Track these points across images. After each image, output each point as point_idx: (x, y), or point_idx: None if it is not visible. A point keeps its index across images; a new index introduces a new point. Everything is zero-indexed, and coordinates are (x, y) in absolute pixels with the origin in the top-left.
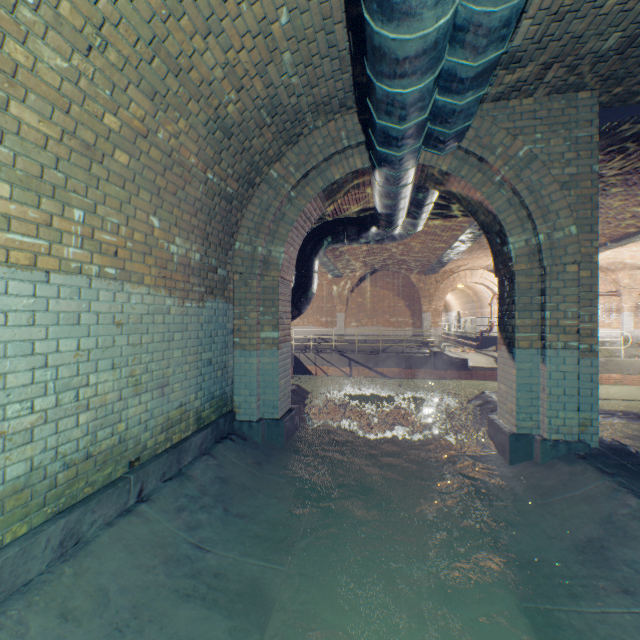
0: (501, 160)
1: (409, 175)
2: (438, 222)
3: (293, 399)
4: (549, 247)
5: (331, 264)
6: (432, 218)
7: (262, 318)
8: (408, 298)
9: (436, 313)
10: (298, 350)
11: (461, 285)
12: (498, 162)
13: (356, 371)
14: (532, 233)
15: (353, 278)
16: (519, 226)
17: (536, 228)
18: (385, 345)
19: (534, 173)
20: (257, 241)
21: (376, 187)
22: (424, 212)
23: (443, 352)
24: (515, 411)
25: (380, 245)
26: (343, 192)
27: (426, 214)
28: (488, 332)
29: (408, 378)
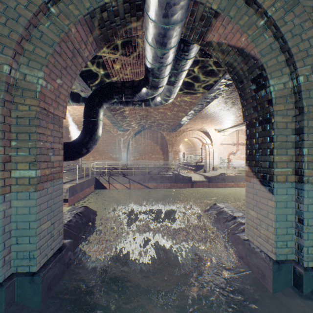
0: (269, 0)
1: (183, 2)
2: (183, 96)
3: (77, 222)
4: (308, 88)
5: (117, 122)
6: (180, 92)
7: (15, 154)
8: (161, 144)
9: (175, 153)
10: (98, 174)
11: (187, 138)
12: (266, 2)
13: (133, 185)
14: (289, 77)
15: (131, 132)
16: (279, 70)
17: (297, 70)
18: (149, 170)
19: (296, 17)
20: (1, 57)
21: (148, 28)
22: (180, 79)
23: (180, 173)
24: (274, 240)
25: (147, 112)
26: (116, 32)
27: (180, 82)
28: (200, 162)
29: (162, 188)
